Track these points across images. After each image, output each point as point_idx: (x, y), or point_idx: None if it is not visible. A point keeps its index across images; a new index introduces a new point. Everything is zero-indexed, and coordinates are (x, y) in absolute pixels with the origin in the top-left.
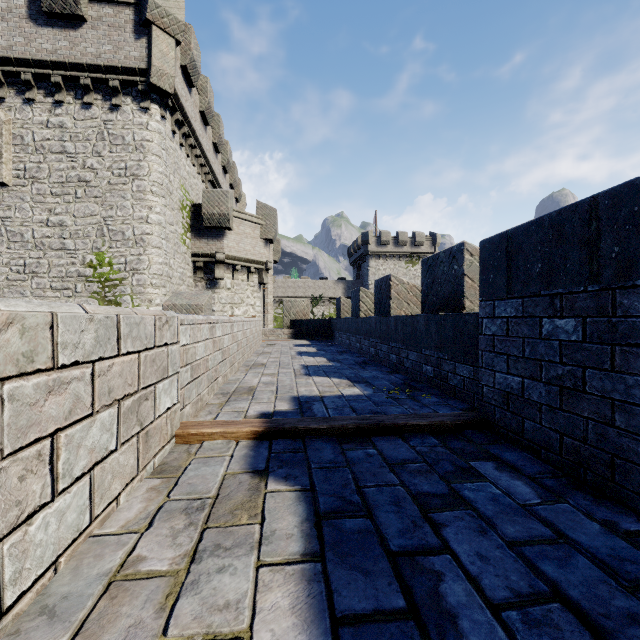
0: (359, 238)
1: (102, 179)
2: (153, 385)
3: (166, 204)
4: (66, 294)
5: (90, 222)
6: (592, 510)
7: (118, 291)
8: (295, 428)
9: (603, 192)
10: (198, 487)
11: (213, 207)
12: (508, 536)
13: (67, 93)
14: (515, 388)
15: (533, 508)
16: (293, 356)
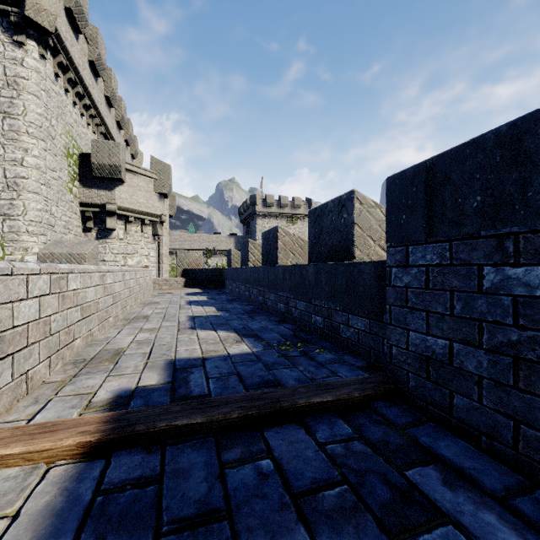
0: (248, 199)
1: None
2: None
3: (46, 148)
4: None
5: None
6: None
7: None
8: (153, 428)
9: None
10: None
11: (103, 157)
12: None
13: None
14: (439, 352)
15: None
16: (182, 306)
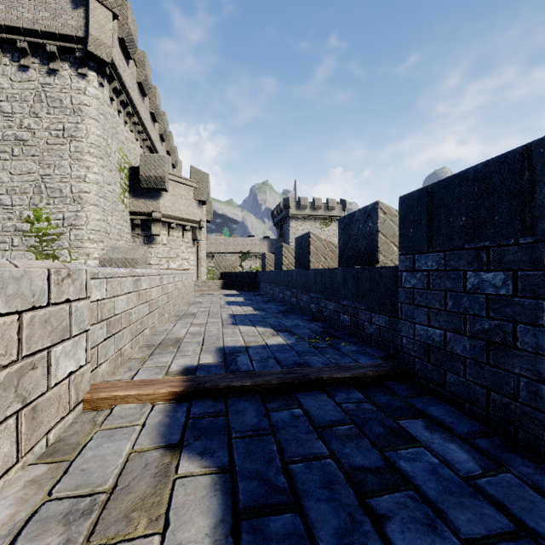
0: (281, 202)
1: (39, 139)
2: (46, 349)
3: (104, 165)
4: (2, 248)
5: (27, 179)
6: (535, 479)
7: (56, 245)
8: (217, 386)
9: (538, 140)
10: (93, 475)
11: (150, 170)
12: (460, 527)
13: (3, 55)
14: (436, 340)
15: (476, 481)
16: (222, 305)
